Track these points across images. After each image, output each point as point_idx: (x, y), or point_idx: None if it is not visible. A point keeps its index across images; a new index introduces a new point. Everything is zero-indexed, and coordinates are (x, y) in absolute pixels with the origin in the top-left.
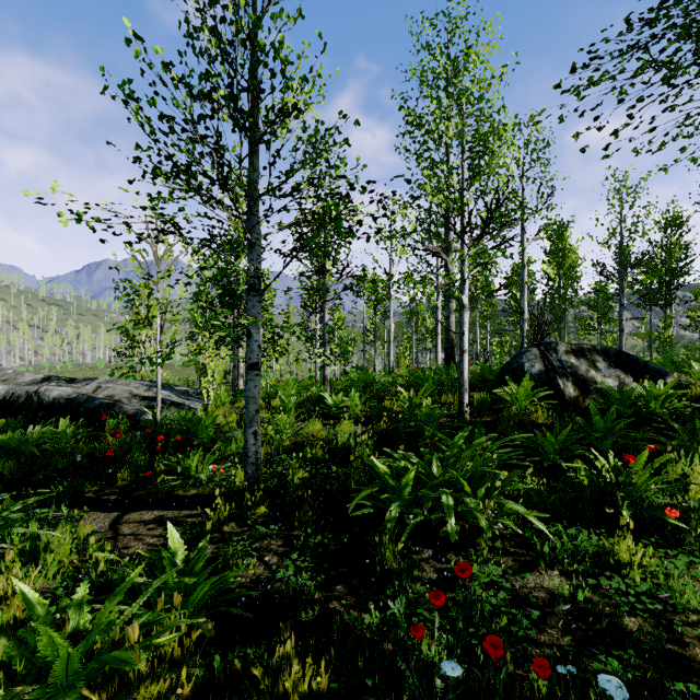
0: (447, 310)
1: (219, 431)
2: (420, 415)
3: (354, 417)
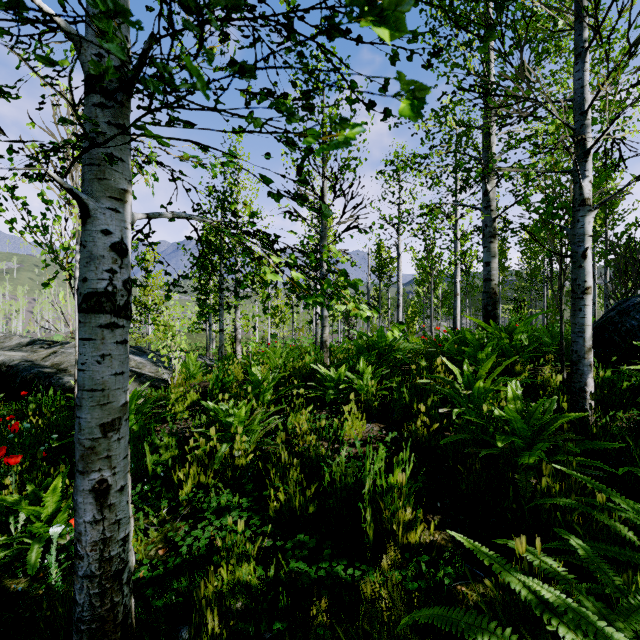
0: (487, 253)
1: (132, 431)
2: (508, 418)
3: (365, 405)
